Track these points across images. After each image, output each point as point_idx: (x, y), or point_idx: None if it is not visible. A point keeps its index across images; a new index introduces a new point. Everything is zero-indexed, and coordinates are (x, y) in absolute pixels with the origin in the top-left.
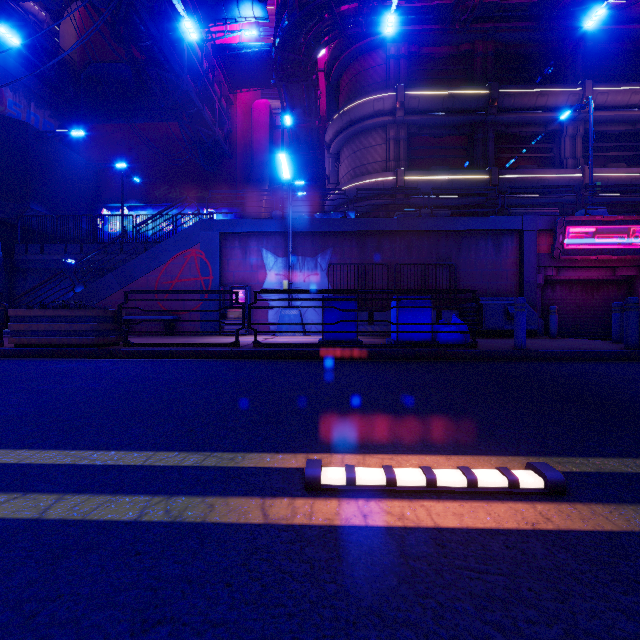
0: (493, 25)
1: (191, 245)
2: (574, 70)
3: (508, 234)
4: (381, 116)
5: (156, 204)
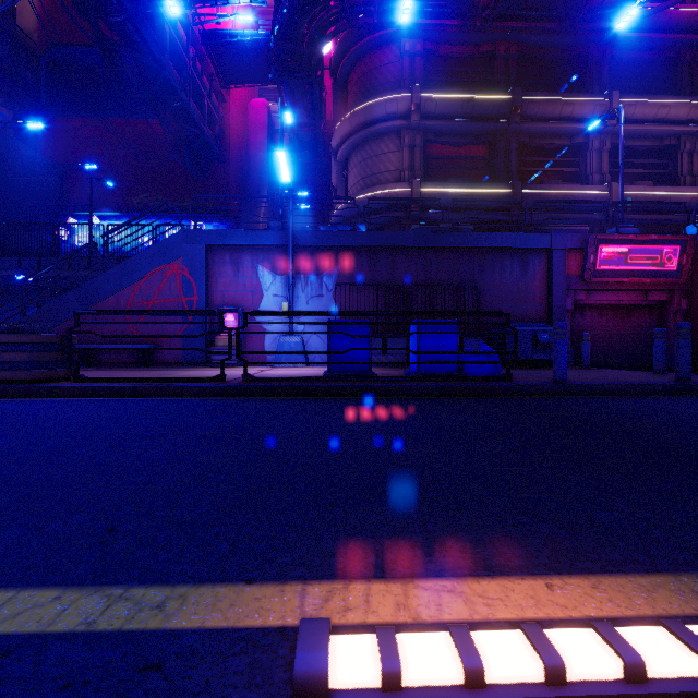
0: (516, 24)
1: (171, 259)
2: (600, 79)
3: (535, 253)
4: (394, 119)
5: (134, 214)
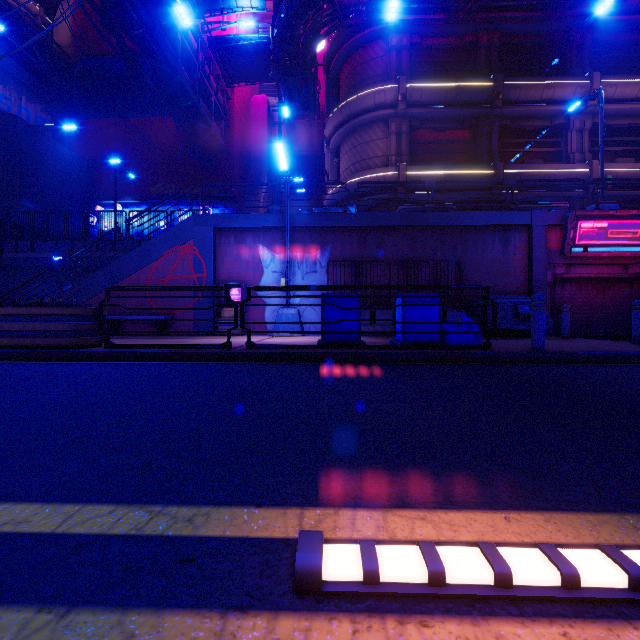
0: (498, 15)
1: (184, 241)
2: (581, 62)
3: (516, 229)
4: (382, 109)
5: (151, 201)
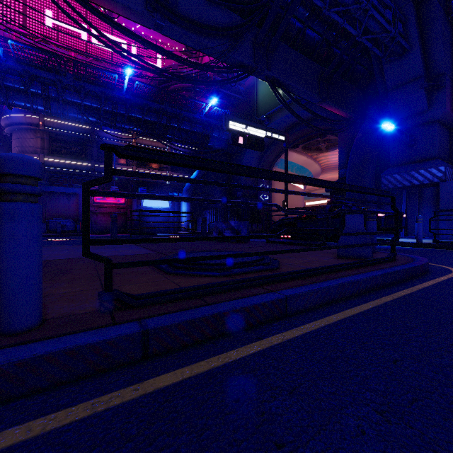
0: None
1: None
2: None
3: (74, 194)
4: (31, 125)
5: None
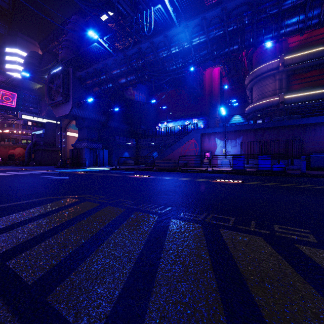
0: None
1: (191, 138)
2: None
3: None
4: (271, 71)
5: (176, 119)
